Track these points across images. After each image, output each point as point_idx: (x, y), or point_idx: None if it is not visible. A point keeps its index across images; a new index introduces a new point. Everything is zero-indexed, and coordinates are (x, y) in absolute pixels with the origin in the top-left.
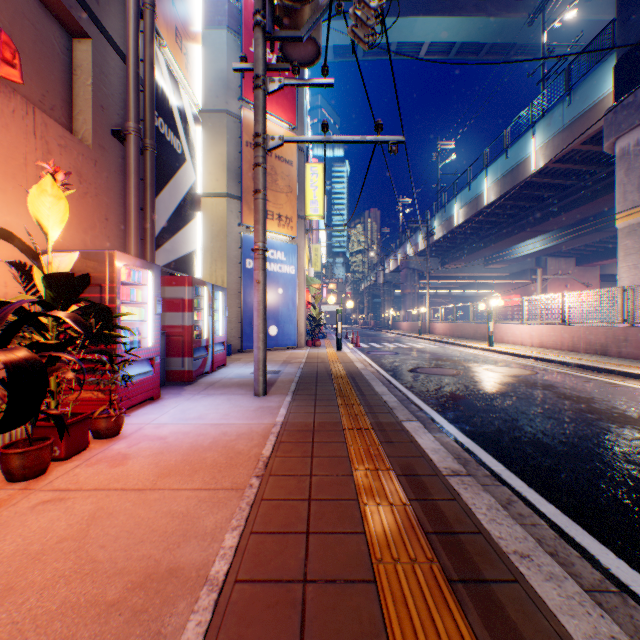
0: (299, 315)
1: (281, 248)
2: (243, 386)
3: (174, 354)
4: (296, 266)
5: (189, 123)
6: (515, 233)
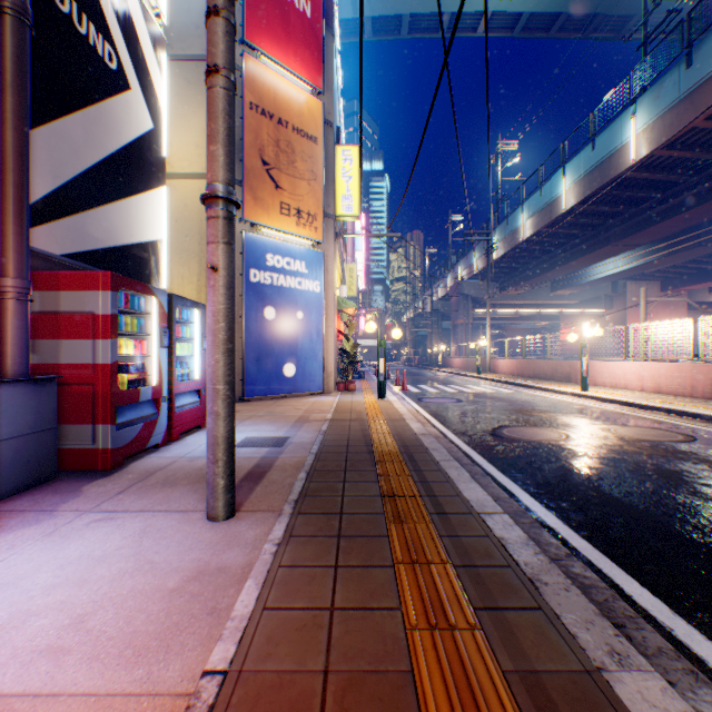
0: (326, 349)
1: (301, 256)
2: (202, 482)
3: (77, 418)
4: (322, 281)
5: (137, 29)
6: (597, 248)
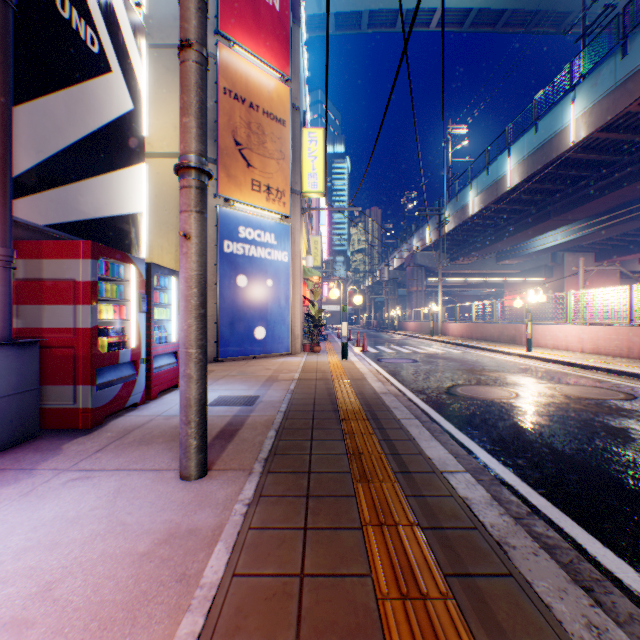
0: (294, 313)
1: (270, 228)
2: (176, 440)
3: (59, 379)
4: (290, 252)
5: (118, 16)
6: (539, 222)
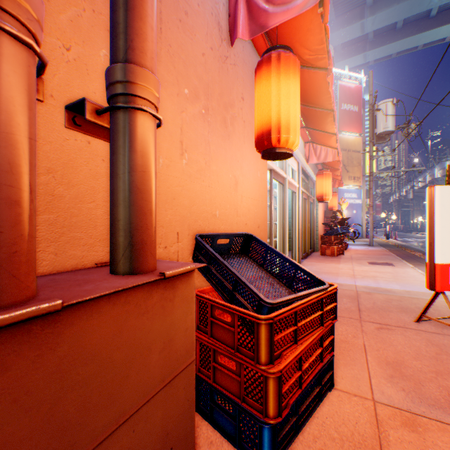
0: (362, 222)
1: (354, 192)
2: (360, 245)
3: None
4: (361, 199)
5: None
6: None
